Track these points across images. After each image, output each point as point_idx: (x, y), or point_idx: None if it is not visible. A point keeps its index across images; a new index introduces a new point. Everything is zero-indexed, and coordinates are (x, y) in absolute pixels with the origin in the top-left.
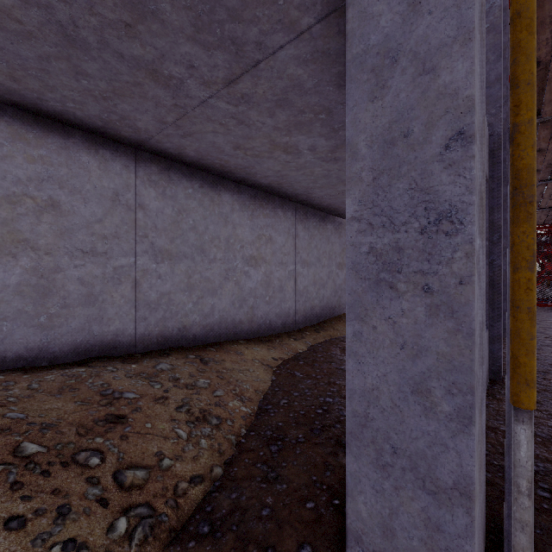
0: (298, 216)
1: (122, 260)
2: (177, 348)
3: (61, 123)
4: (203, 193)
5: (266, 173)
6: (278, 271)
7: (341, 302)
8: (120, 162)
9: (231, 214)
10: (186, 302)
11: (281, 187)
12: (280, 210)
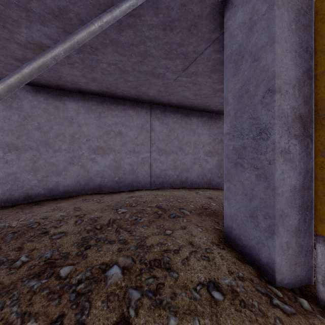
0: None
1: None
2: None
3: (223, 115)
4: None
5: None
6: None
7: None
8: None
9: None
10: None
11: None
12: None
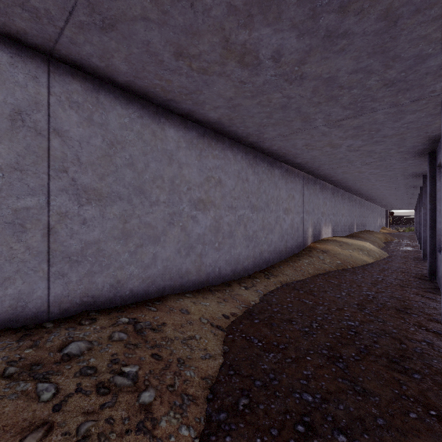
0: (248, 159)
1: (28, 199)
2: (108, 307)
3: None
4: (143, 125)
5: (215, 102)
6: (227, 215)
7: (287, 246)
8: (24, 70)
9: (176, 151)
10: (121, 252)
11: (232, 124)
12: (230, 151)
